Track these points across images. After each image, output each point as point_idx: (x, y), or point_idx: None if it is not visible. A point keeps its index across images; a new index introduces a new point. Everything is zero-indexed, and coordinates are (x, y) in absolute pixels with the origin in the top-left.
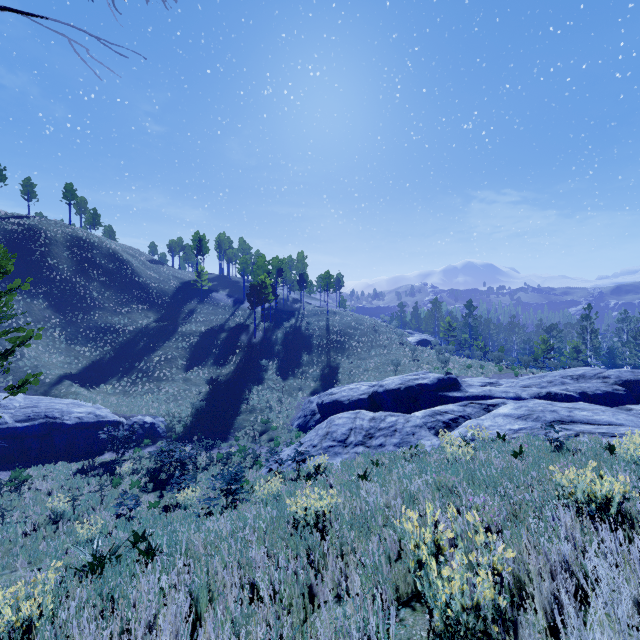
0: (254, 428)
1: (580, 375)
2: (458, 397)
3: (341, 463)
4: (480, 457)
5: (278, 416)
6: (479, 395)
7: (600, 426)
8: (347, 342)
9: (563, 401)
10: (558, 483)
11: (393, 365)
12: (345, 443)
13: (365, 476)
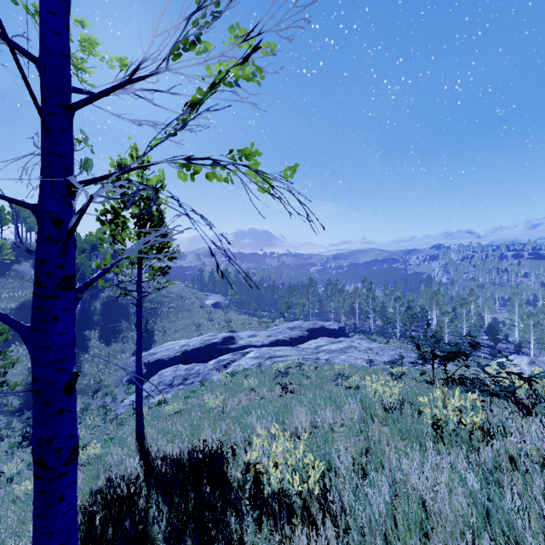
0: (88, 389)
1: (293, 327)
2: (233, 348)
3: (172, 396)
4: (234, 380)
5: (108, 376)
6: (244, 345)
7: (284, 357)
8: (160, 309)
9: (282, 343)
10: (244, 383)
11: (196, 327)
12: (172, 385)
13: (188, 397)
